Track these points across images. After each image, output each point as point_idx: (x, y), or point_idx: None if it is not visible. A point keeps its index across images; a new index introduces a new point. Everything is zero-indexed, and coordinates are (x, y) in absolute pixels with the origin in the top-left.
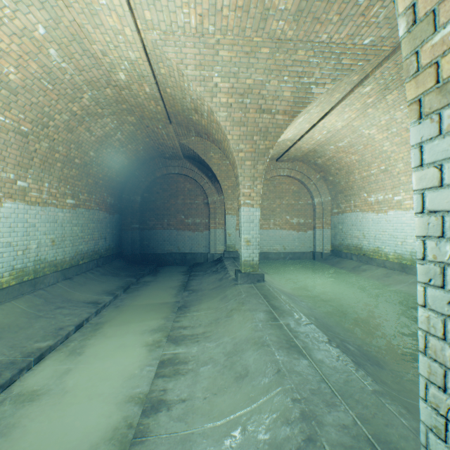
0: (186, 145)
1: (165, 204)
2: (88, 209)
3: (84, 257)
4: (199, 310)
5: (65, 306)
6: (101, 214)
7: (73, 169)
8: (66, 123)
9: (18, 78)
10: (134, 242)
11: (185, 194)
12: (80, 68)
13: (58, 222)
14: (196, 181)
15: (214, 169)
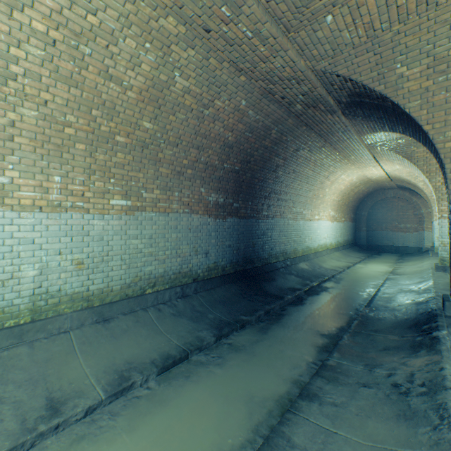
0: (399, 184)
1: (383, 216)
2: (346, 221)
3: (345, 242)
4: (408, 263)
5: (350, 257)
6: (349, 223)
7: (344, 206)
8: (347, 193)
9: (343, 188)
10: (362, 238)
11: (398, 209)
12: (359, 179)
13: (340, 228)
14: (406, 200)
15: (420, 194)
